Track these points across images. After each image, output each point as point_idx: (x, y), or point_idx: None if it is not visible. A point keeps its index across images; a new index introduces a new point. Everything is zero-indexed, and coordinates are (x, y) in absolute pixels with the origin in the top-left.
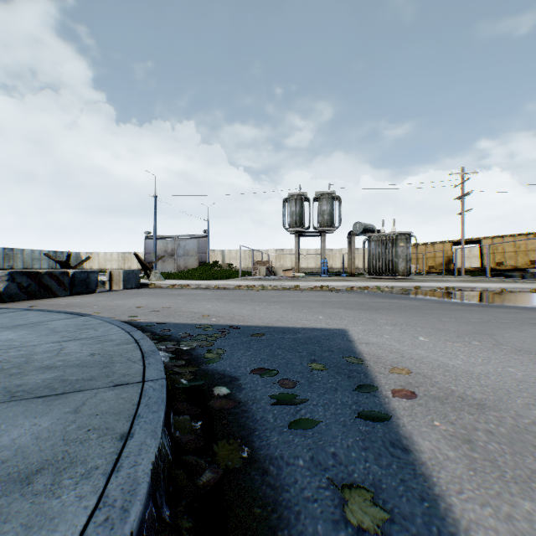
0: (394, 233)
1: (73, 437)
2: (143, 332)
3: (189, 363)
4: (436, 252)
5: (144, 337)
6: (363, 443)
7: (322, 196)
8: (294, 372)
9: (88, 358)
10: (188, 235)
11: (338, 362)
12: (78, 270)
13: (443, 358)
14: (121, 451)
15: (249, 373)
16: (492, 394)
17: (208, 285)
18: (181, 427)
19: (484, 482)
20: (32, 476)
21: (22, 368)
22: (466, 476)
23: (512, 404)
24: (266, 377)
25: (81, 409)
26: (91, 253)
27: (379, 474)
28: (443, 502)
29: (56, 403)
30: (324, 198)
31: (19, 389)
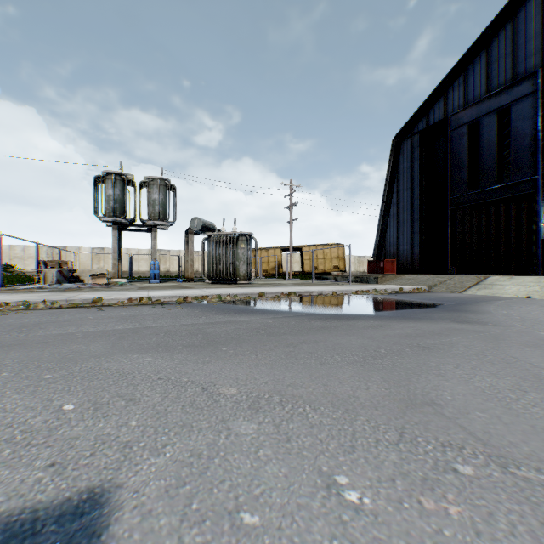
0: (235, 233)
1: None
2: None
3: None
4: (270, 257)
5: None
6: None
7: (153, 181)
8: None
9: None
10: None
11: None
12: None
13: None
14: None
15: None
16: None
17: None
18: None
19: None
20: None
21: None
22: None
23: None
24: None
25: None
26: None
27: None
28: None
29: None
30: (155, 185)
31: None
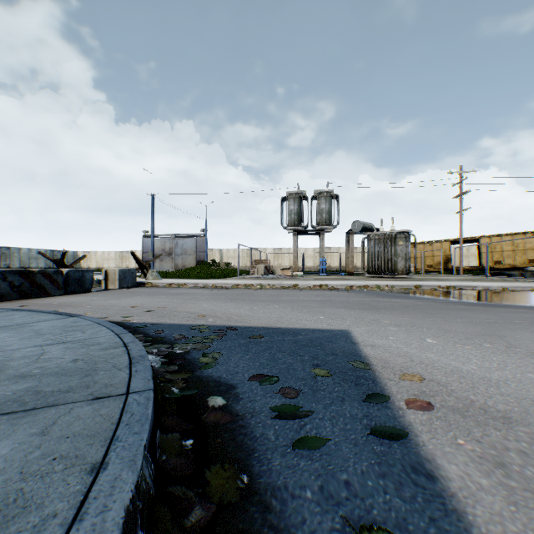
0: (393, 231)
1: (33, 469)
2: (136, 333)
3: (182, 369)
4: (434, 251)
5: (134, 341)
6: (379, 468)
7: (321, 194)
8: (296, 378)
9: (69, 364)
10: (185, 234)
11: (343, 367)
12: (72, 269)
13: (455, 362)
14: (89, 490)
15: (248, 381)
16: (516, 405)
17: (205, 284)
18: (168, 448)
19: (530, 522)
20: None
21: None
22: (508, 513)
23: None
24: (266, 384)
25: (50, 429)
26: (89, 252)
27: (403, 510)
28: None
29: (22, 421)
30: (322, 197)
31: None
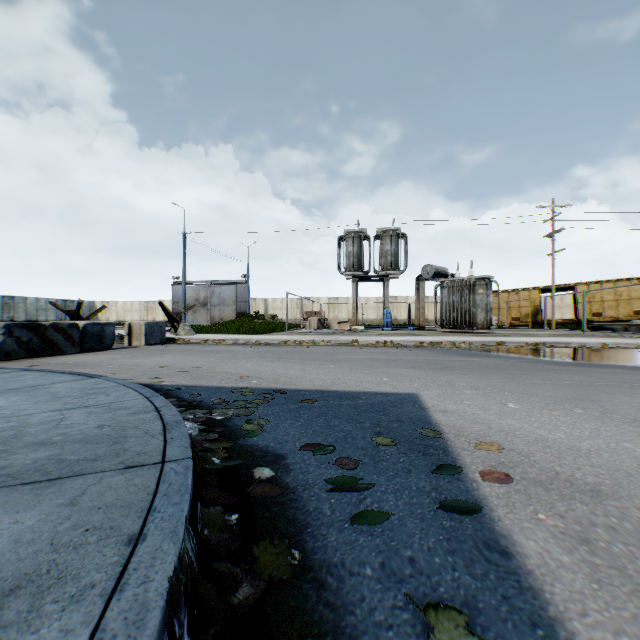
0: (471, 277)
1: (65, 540)
2: (167, 397)
3: (223, 437)
4: (521, 301)
5: (167, 405)
6: (448, 544)
7: (385, 233)
8: (355, 448)
9: (94, 430)
10: (223, 281)
11: (410, 435)
12: (90, 322)
13: (540, 429)
14: (128, 561)
15: (299, 450)
16: (607, 477)
17: (247, 340)
18: (211, 522)
19: (614, 600)
20: (2, 599)
21: (9, 444)
22: (589, 591)
23: (636, 490)
24: (320, 454)
25: (80, 500)
26: (108, 302)
27: (473, 588)
28: (562, 630)
29: (47, 491)
30: (387, 236)
31: (2, 472)
